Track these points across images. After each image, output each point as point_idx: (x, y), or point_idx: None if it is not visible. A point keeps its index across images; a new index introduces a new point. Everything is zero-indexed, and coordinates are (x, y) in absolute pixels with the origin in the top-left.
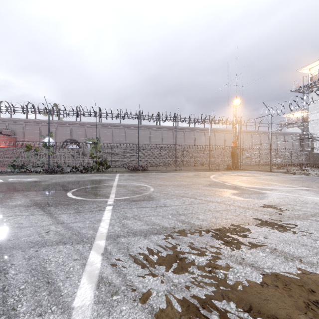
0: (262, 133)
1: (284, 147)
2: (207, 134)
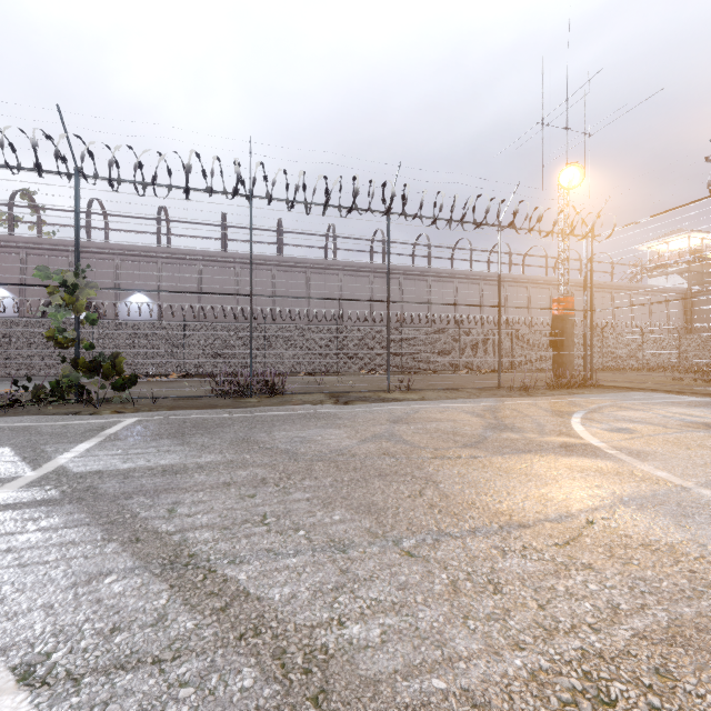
0: (597, 287)
1: (648, 325)
2: (460, 287)
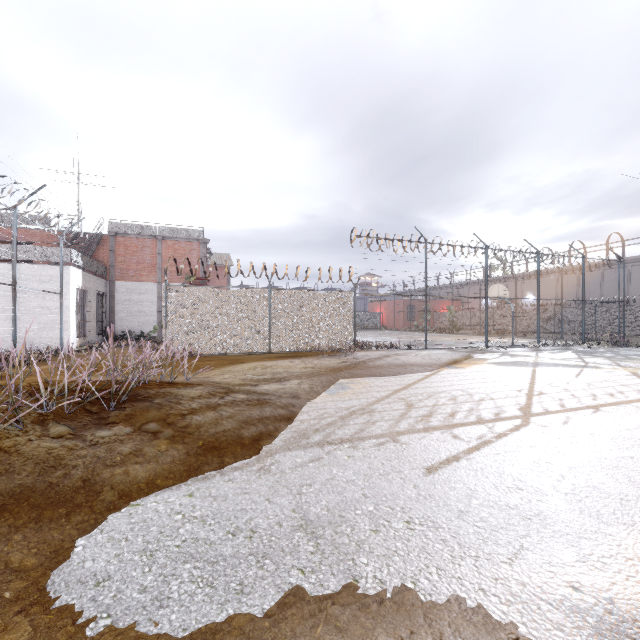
0: None
1: None
2: None
